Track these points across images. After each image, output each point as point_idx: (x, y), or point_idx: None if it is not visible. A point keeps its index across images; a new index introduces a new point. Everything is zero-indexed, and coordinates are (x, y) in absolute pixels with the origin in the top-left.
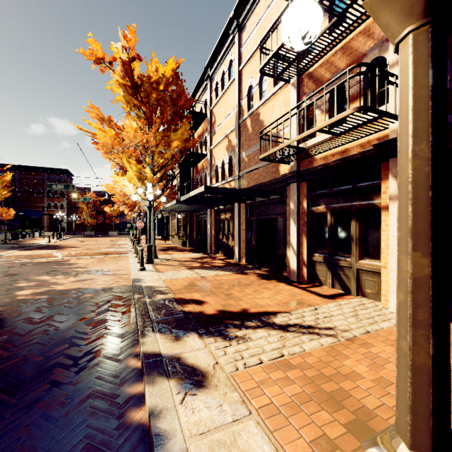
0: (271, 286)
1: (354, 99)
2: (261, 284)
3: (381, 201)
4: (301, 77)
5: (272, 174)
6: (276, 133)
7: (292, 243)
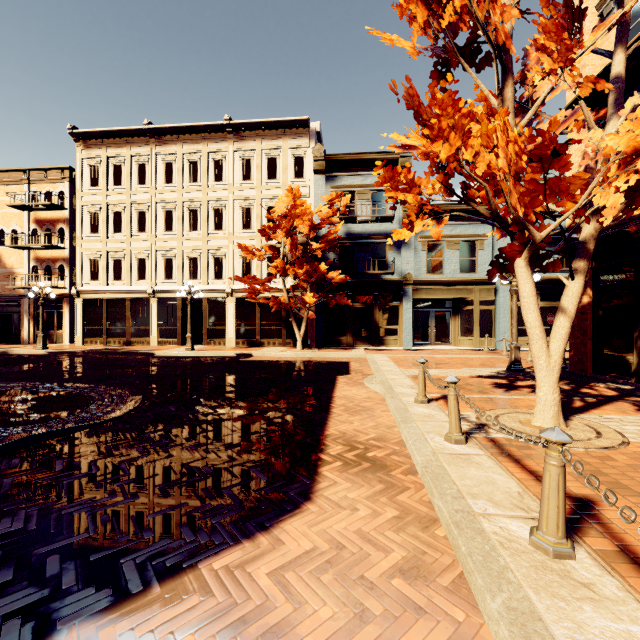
0: (14, 345)
1: (55, 274)
2: (8, 345)
3: (64, 311)
4: (31, 251)
5: (11, 290)
6: (14, 270)
7: (26, 327)
